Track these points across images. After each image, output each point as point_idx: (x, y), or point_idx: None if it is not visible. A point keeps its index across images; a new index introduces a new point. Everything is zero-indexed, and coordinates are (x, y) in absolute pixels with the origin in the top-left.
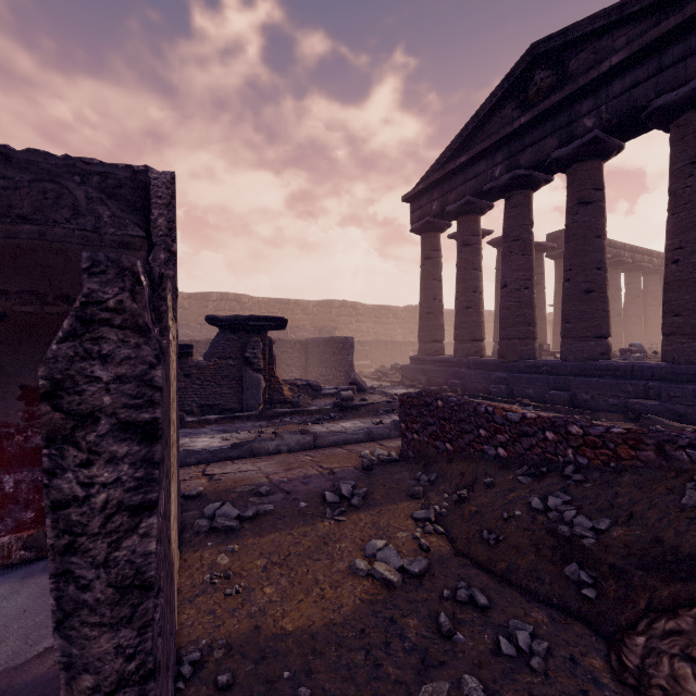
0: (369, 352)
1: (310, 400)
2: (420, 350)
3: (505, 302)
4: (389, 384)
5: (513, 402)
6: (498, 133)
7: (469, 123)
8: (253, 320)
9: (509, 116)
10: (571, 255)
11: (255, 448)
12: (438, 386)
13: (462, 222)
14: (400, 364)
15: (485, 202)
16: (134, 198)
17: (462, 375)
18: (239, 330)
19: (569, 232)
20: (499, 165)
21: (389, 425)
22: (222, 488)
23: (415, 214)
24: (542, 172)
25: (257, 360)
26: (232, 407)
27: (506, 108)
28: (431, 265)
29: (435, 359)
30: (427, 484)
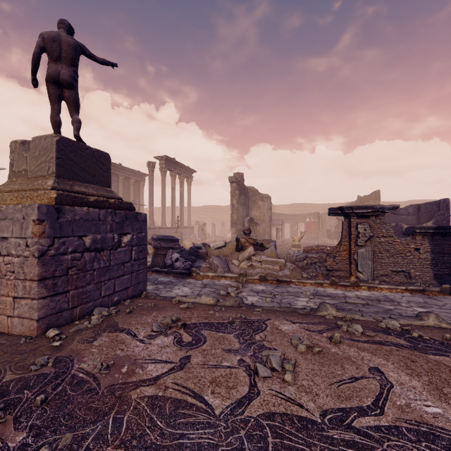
0: None
1: None
2: None
3: None
4: None
5: None
6: None
7: None
8: None
9: None
10: None
11: None
12: None
13: None
14: None
15: None
16: (438, 205)
17: None
18: None
19: None
20: None
21: None
22: None
23: None
24: None
25: None
26: None
27: None
28: None
29: None
30: None
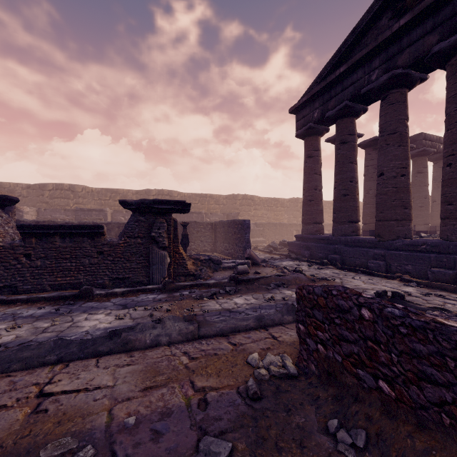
0: (263, 232)
1: (211, 273)
2: (303, 230)
3: (381, 188)
4: (279, 256)
5: (393, 277)
6: (376, 39)
7: (347, 38)
8: (158, 203)
9: (385, 26)
10: (453, 140)
11: (128, 341)
12: (319, 259)
13: (340, 124)
14: (287, 241)
15: (361, 106)
16: None
17: (341, 251)
18: (146, 212)
19: (450, 119)
20: (376, 70)
21: (281, 303)
22: (26, 444)
23: (300, 122)
24: (418, 71)
25: (162, 239)
26: (140, 280)
27: (382, 19)
28: (312, 162)
29: (316, 237)
30: (353, 455)
